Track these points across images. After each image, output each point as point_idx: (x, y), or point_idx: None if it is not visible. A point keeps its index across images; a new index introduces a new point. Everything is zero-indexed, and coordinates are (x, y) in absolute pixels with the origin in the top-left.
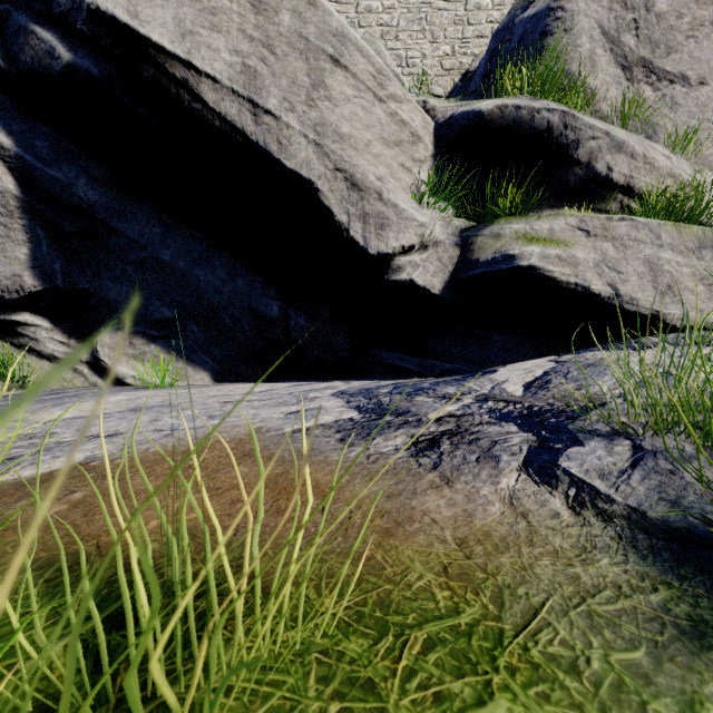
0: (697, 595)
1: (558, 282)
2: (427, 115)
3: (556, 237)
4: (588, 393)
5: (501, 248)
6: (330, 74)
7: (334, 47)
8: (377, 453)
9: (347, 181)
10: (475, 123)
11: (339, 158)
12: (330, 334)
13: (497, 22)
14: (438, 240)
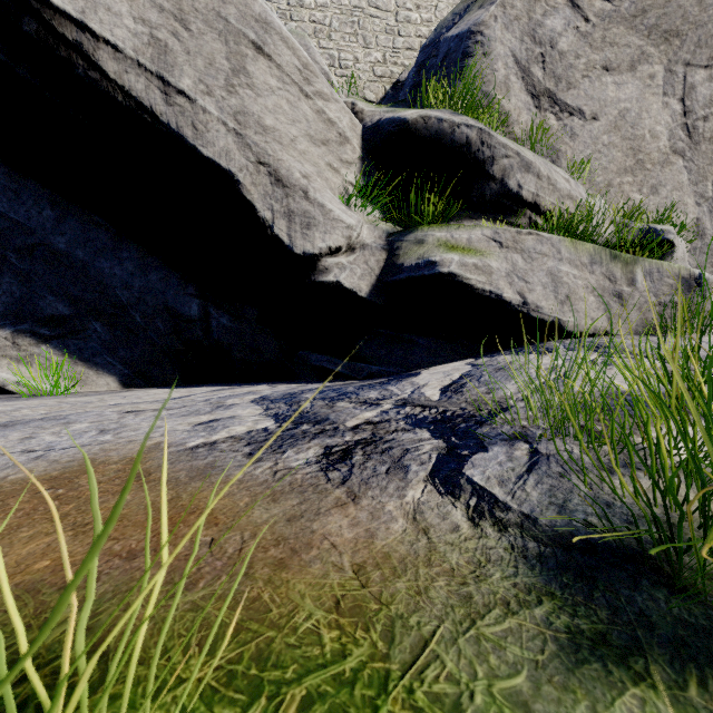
0: (576, 603)
1: (475, 289)
2: (355, 117)
3: (473, 247)
4: (494, 399)
5: (424, 255)
6: (252, 61)
7: (257, 33)
8: (285, 469)
9: (270, 175)
10: (400, 130)
11: (262, 151)
12: (256, 335)
13: (425, 38)
14: (365, 243)
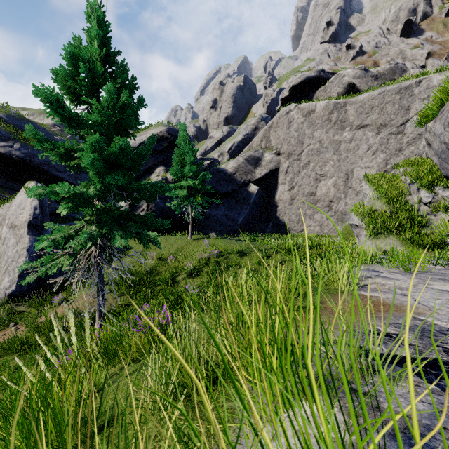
0: None
1: None
2: None
3: None
4: None
5: None
6: None
7: None
8: (372, 325)
9: None
10: None
11: None
12: None
13: None
14: None
